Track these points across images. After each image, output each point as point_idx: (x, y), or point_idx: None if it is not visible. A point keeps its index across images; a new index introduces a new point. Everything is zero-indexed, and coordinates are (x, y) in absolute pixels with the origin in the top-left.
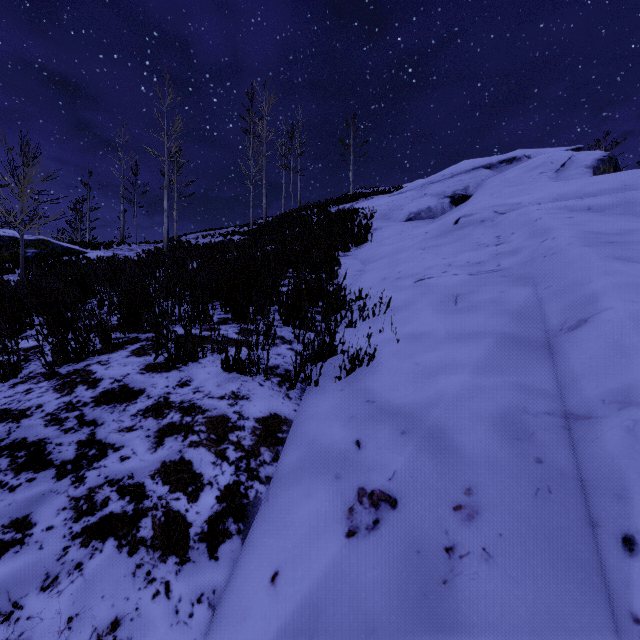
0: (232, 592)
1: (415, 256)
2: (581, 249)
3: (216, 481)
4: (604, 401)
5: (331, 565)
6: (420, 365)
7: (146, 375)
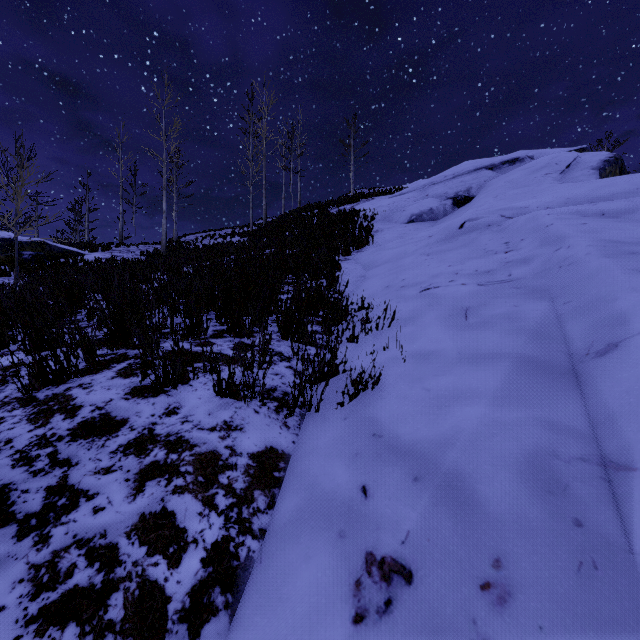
0: None
1: (419, 262)
2: (601, 260)
3: (202, 538)
4: None
5: None
6: (431, 392)
7: (131, 401)
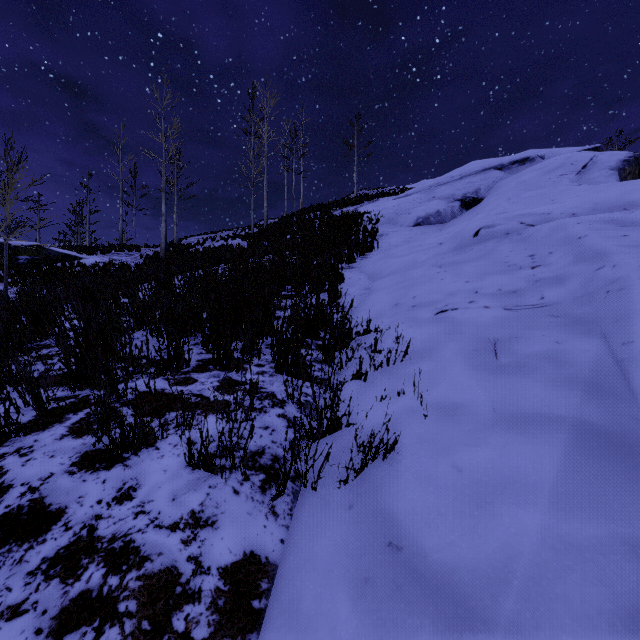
0: None
1: (431, 275)
2: None
3: None
4: None
5: None
6: (464, 473)
7: (76, 477)
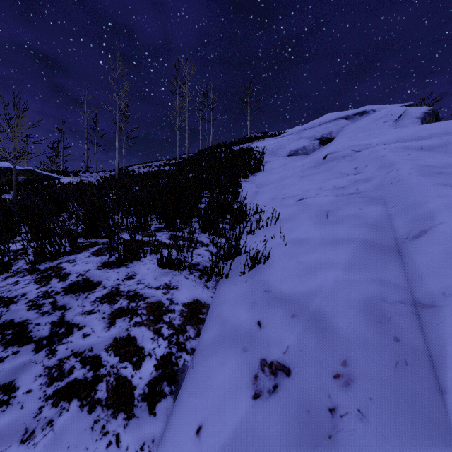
0: (167, 441)
1: (296, 182)
2: (418, 178)
3: (154, 353)
4: (444, 294)
5: (242, 421)
6: (303, 264)
7: (102, 271)
